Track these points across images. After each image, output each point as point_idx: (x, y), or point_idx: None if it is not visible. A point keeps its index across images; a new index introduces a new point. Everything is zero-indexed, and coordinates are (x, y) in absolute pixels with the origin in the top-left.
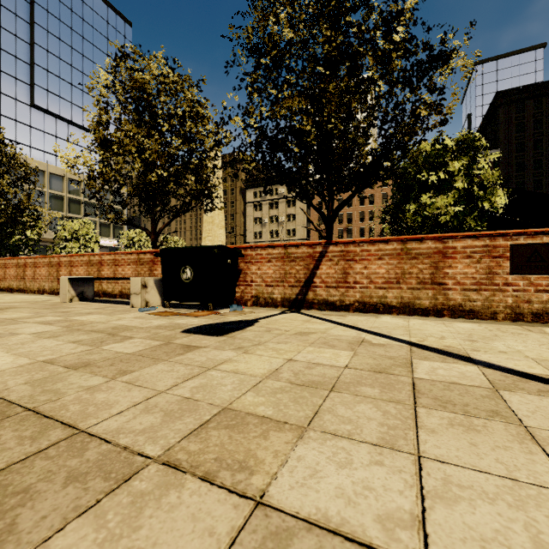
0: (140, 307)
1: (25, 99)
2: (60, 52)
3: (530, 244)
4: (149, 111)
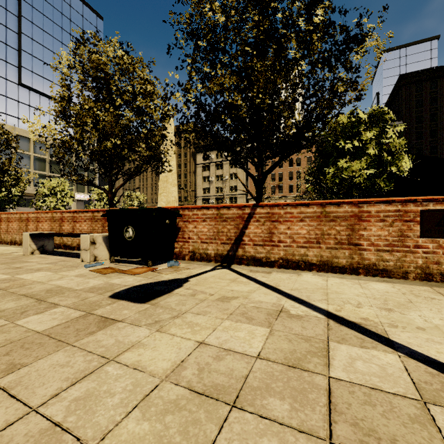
0: (88, 262)
1: (14, 79)
2: (43, 40)
3: (439, 210)
4: (107, 88)
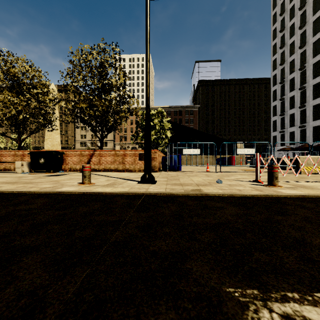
0: (20, 173)
1: None
2: None
3: (142, 153)
4: (17, 83)
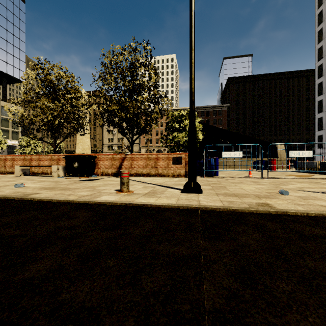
0: (56, 177)
1: None
2: None
3: (176, 157)
4: (52, 89)
